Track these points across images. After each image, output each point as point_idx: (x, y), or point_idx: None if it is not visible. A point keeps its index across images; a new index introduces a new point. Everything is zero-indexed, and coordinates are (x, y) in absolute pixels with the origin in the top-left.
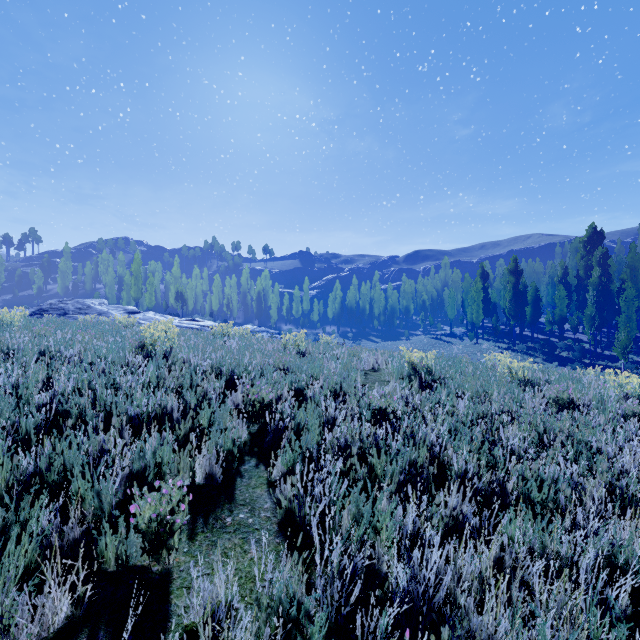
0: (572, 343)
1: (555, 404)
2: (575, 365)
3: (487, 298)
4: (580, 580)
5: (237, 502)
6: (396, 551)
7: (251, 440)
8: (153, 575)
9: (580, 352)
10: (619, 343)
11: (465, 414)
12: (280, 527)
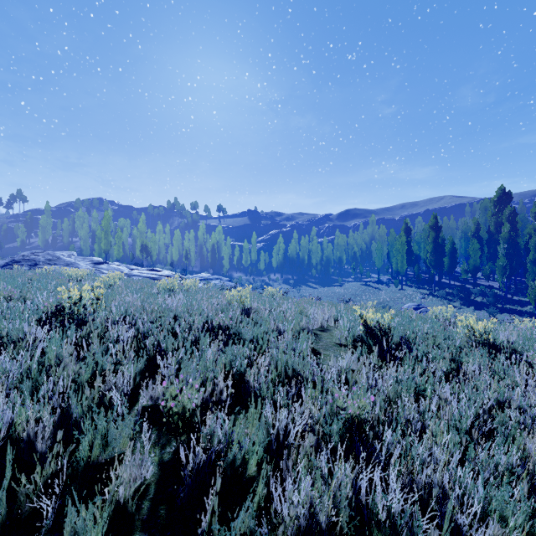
0: (484, 289)
1: None
2: (491, 310)
3: (410, 250)
4: None
5: None
6: None
7: (158, 482)
8: None
9: (494, 298)
10: (532, 291)
11: (465, 417)
12: None
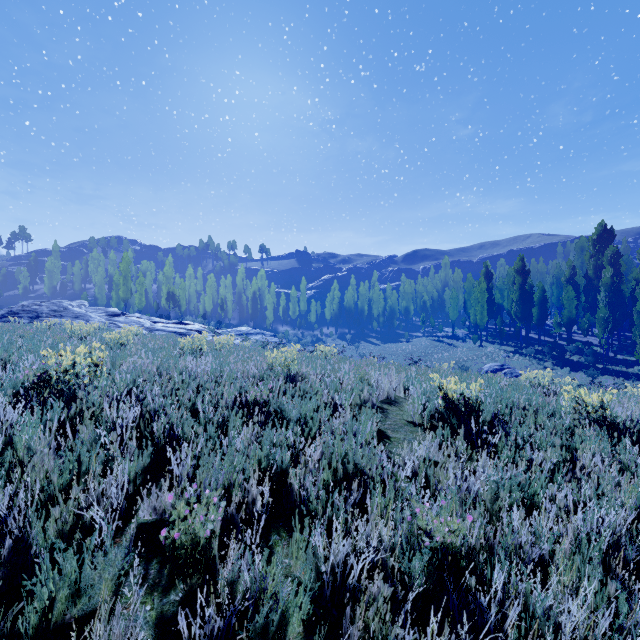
0: (581, 346)
1: None
2: (590, 371)
3: (491, 299)
4: None
5: None
6: None
7: None
8: None
9: (594, 357)
10: None
11: (601, 542)
12: None
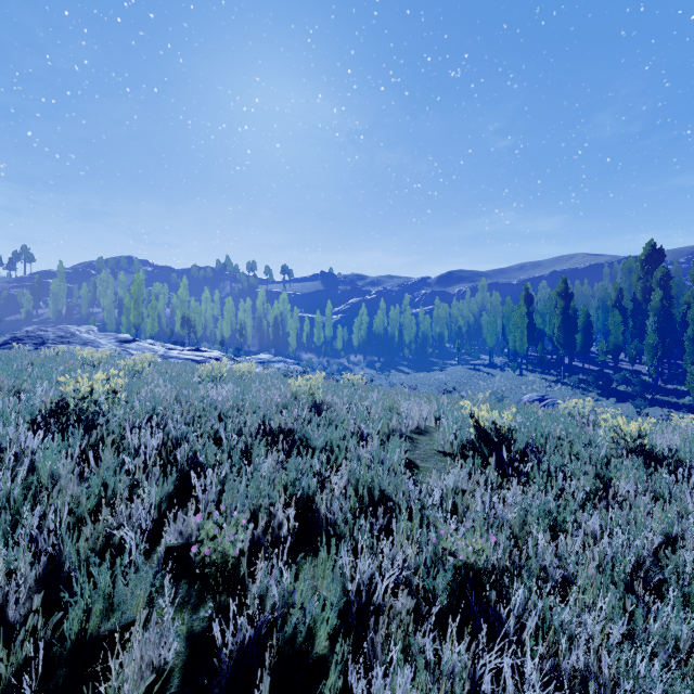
0: (629, 375)
1: None
2: (638, 402)
3: (532, 324)
4: None
5: None
6: None
7: (184, 667)
8: None
9: (641, 386)
10: (692, 377)
11: (624, 564)
12: None
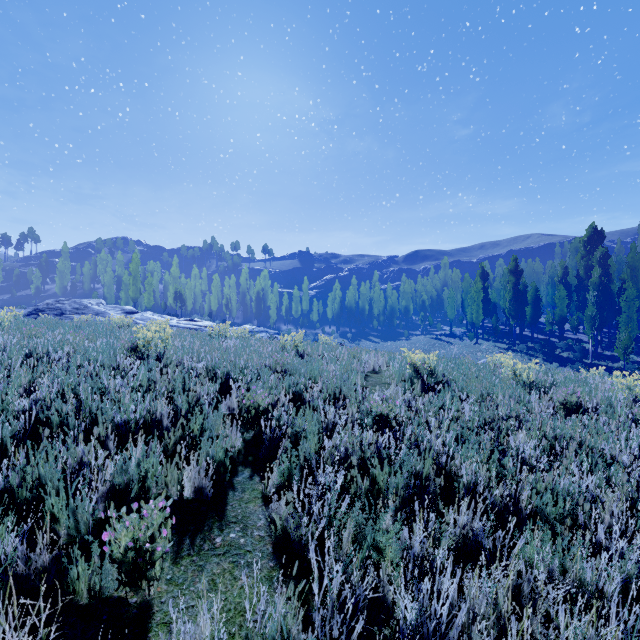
0: (572, 343)
1: (563, 408)
2: (576, 365)
3: (487, 298)
4: (610, 615)
5: (228, 519)
6: (403, 582)
7: (245, 448)
8: (130, 608)
9: (581, 352)
10: (620, 343)
11: (471, 420)
12: (274, 548)
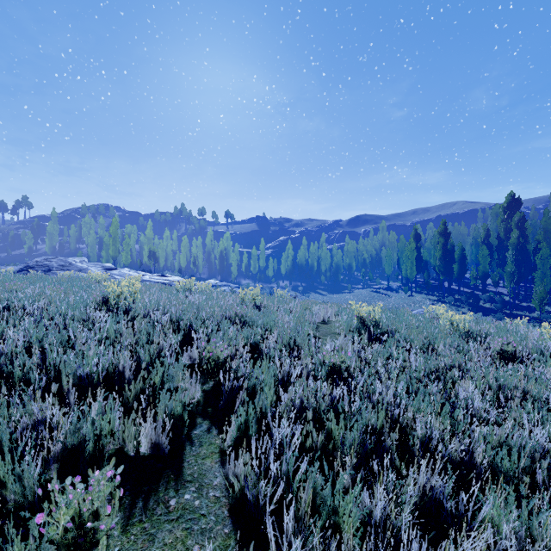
0: (494, 296)
1: (499, 357)
2: (497, 315)
3: (419, 256)
4: None
5: (184, 478)
6: None
7: (204, 399)
8: None
9: (501, 304)
10: (537, 296)
11: (418, 370)
12: (230, 511)
